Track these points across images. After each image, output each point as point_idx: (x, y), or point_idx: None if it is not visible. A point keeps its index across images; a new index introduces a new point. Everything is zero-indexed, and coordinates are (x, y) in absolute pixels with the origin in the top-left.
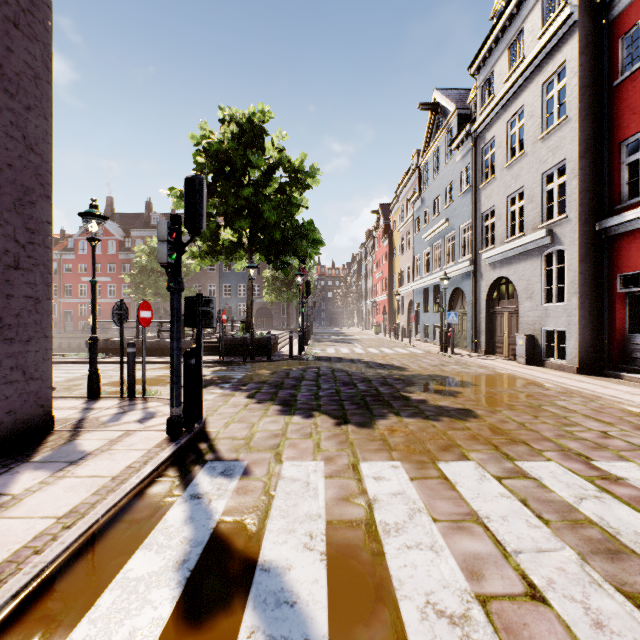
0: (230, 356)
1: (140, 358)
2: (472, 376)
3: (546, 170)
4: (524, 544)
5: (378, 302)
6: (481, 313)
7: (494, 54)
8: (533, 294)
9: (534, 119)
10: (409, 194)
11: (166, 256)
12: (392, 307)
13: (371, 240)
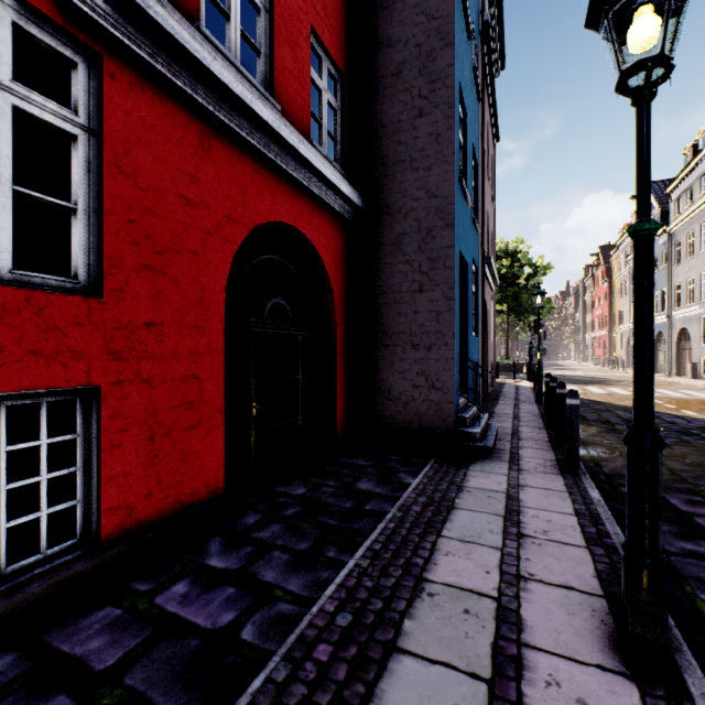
0: (501, 373)
1: None
2: None
3: (702, 272)
4: (616, 390)
5: (597, 337)
6: (673, 349)
7: (679, 188)
8: (697, 339)
9: (697, 241)
10: (627, 248)
11: (531, 340)
12: (612, 342)
13: (590, 277)
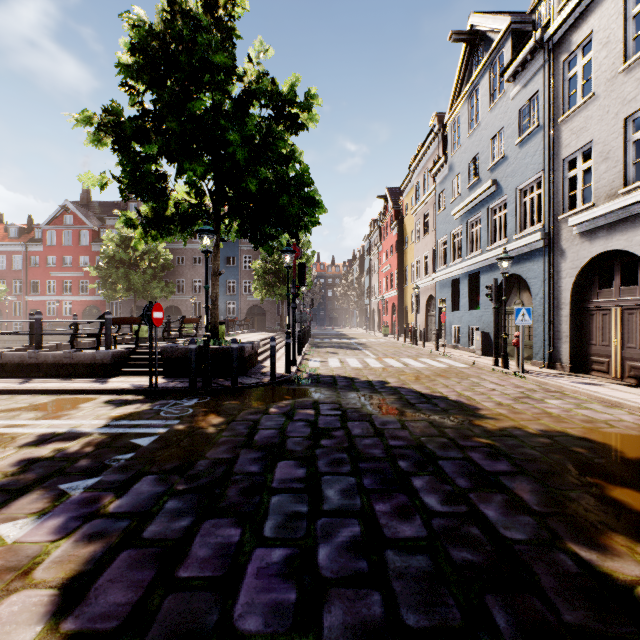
0: (178, 376)
1: (28, 382)
2: (639, 438)
3: None
4: None
5: (385, 300)
6: (562, 309)
7: None
8: None
9: None
10: (428, 167)
11: None
12: (403, 305)
13: (376, 230)
